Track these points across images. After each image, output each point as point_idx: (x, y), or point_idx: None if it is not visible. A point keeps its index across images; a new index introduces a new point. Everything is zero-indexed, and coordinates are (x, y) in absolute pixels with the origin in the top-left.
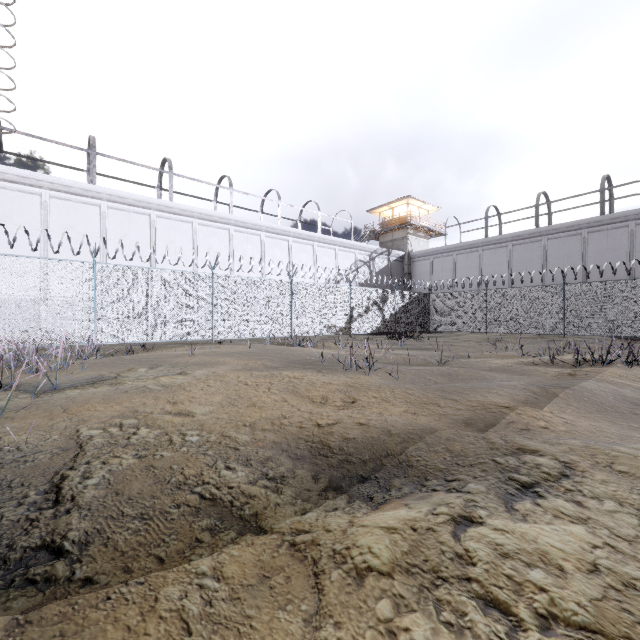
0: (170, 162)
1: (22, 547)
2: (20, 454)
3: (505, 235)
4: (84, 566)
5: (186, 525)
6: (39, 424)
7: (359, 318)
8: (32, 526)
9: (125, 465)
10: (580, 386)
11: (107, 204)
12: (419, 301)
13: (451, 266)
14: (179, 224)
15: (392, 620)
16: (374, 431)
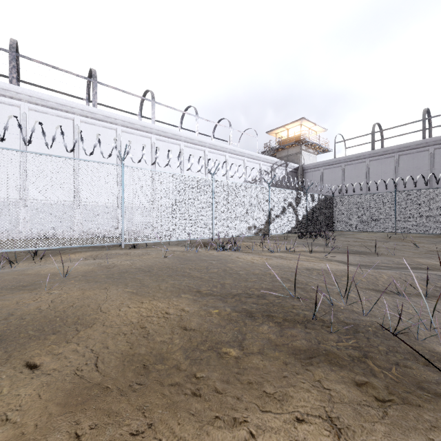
0: (94, 71)
1: None
2: None
3: (392, 147)
4: None
5: None
6: None
7: (276, 219)
8: None
9: None
10: None
11: (27, 105)
12: (325, 203)
13: (340, 175)
14: (103, 130)
15: None
16: None
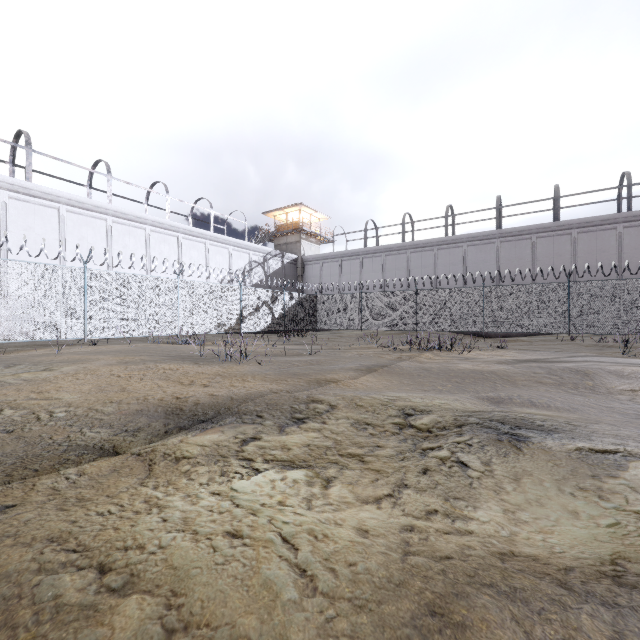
0: (28, 136)
1: None
2: None
3: (380, 246)
4: None
5: (55, 455)
6: None
7: (249, 317)
8: None
9: None
10: (396, 365)
11: None
12: (307, 302)
13: (338, 271)
14: (40, 209)
15: (189, 470)
16: (221, 396)
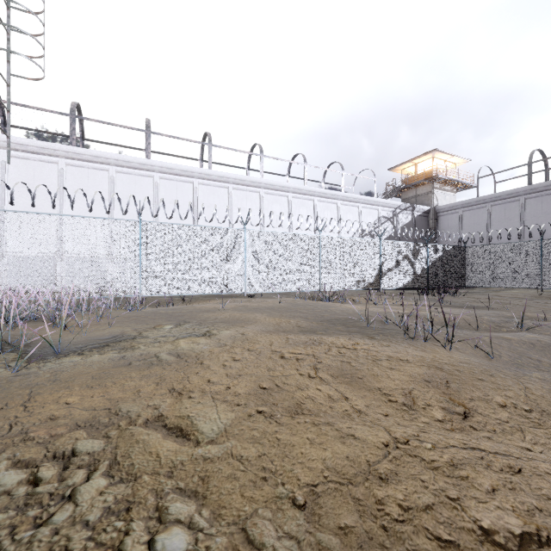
0: (209, 135)
1: None
2: None
3: None
4: None
5: None
6: None
7: (389, 272)
8: None
9: None
10: None
11: (159, 175)
12: (453, 255)
13: (484, 218)
14: (217, 189)
15: None
16: None
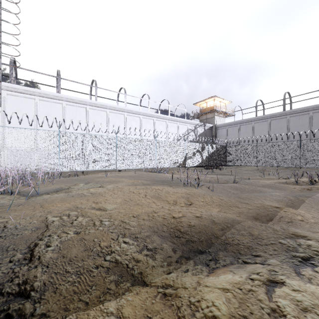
0: (95, 81)
1: (7, 292)
2: (15, 231)
3: (266, 115)
4: (41, 306)
5: (101, 279)
6: (27, 214)
7: (190, 158)
8: (15, 277)
9: (69, 239)
10: (316, 196)
11: (65, 103)
12: (221, 149)
13: (237, 131)
14: (100, 112)
15: None
16: (205, 222)
